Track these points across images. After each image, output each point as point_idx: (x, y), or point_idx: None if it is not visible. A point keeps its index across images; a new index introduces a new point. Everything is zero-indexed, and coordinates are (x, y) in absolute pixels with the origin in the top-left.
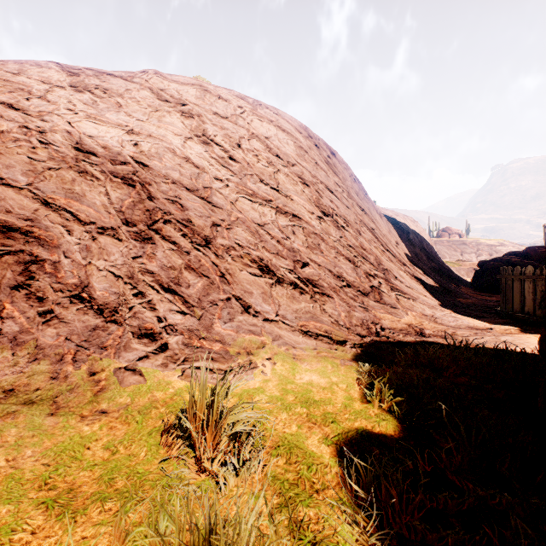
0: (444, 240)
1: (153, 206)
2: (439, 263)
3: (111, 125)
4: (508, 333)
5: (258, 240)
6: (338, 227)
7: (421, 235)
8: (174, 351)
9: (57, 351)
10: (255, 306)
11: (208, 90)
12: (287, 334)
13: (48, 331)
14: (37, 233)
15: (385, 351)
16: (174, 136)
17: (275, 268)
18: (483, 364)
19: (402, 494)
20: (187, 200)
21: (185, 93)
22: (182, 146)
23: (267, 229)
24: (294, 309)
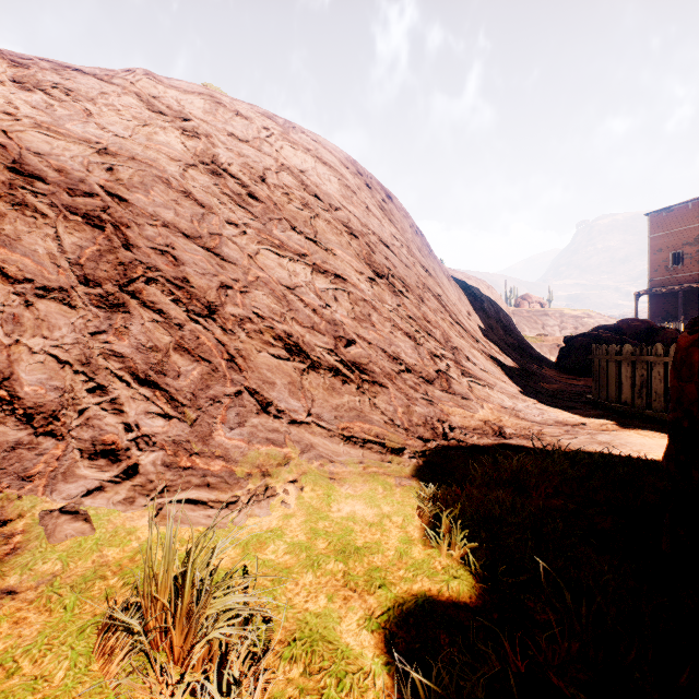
0: (523, 309)
1: (130, 257)
2: (519, 338)
3: (73, 140)
4: (604, 429)
5: (286, 308)
6: (395, 292)
7: (497, 304)
8: (148, 476)
9: None
10: (278, 403)
11: (222, 103)
12: (322, 442)
13: None
14: None
15: (455, 462)
16: (169, 162)
17: (309, 347)
18: (581, 478)
19: None
20: (184, 250)
21: (189, 104)
22: (180, 175)
23: (299, 294)
24: (334, 405)
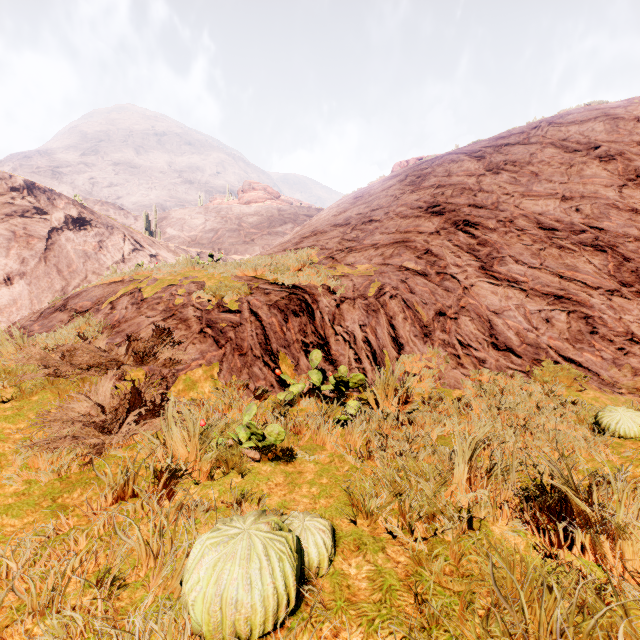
0: None
1: (633, 266)
2: None
3: (544, 198)
4: None
5: None
6: None
7: None
8: None
9: None
10: None
11: (619, 117)
12: None
13: (630, 360)
14: (573, 298)
15: None
16: (605, 189)
17: None
18: None
19: None
20: None
21: (590, 132)
22: (619, 197)
23: None
24: None
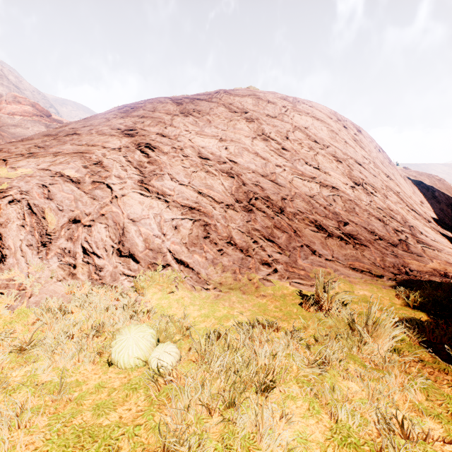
0: None
1: (246, 189)
2: None
3: (209, 137)
4: None
5: (311, 207)
6: (367, 193)
7: (447, 192)
8: (281, 272)
9: (232, 268)
10: (318, 251)
11: (260, 98)
12: (341, 269)
13: (224, 259)
14: (202, 210)
15: (414, 284)
16: (245, 138)
17: (326, 226)
18: None
19: (429, 332)
20: (263, 183)
21: (245, 103)
22: (251, 144)
23: (316, 199)
24: (343, 253)
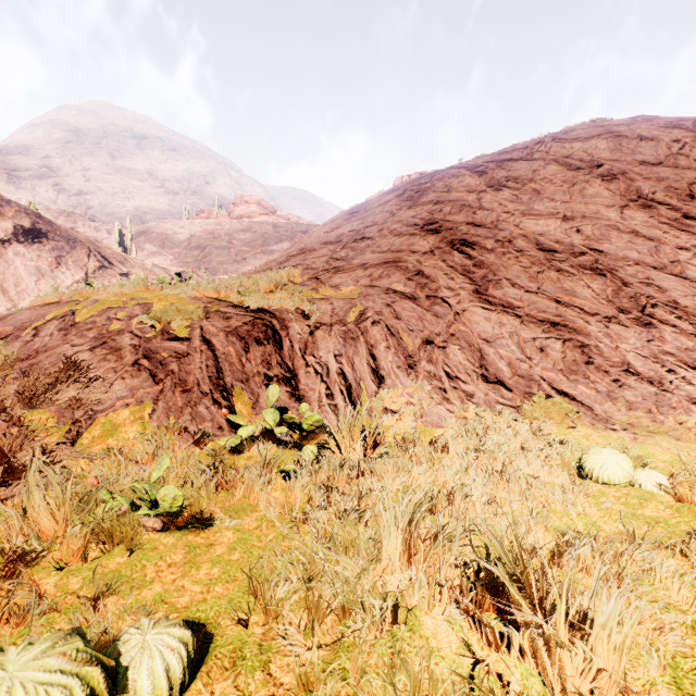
0: None
1: (632, 291)
2: None
3: (545, 217)
4: None
5: None
6: None
7: None
8: None
9: (643, 405)
10: None
11: (622, 135)
12: None
13: (625, 392)
14: (570, 325)
15: None
16: (606, 210)
17: None
18: None
19: None
20: (659, 280)
21: (594, 150)
22: (620, 218)
23: None
24: None
